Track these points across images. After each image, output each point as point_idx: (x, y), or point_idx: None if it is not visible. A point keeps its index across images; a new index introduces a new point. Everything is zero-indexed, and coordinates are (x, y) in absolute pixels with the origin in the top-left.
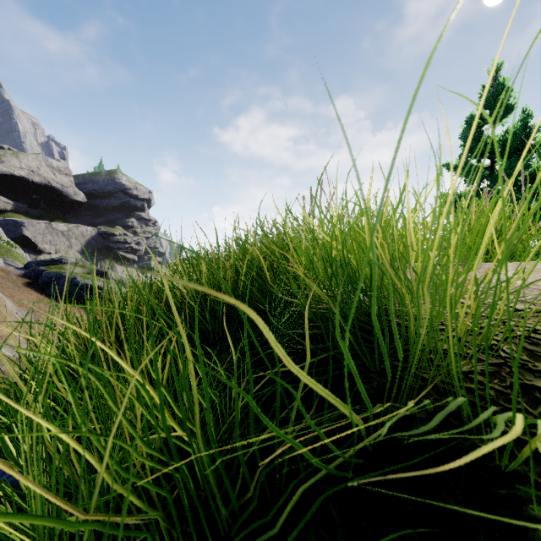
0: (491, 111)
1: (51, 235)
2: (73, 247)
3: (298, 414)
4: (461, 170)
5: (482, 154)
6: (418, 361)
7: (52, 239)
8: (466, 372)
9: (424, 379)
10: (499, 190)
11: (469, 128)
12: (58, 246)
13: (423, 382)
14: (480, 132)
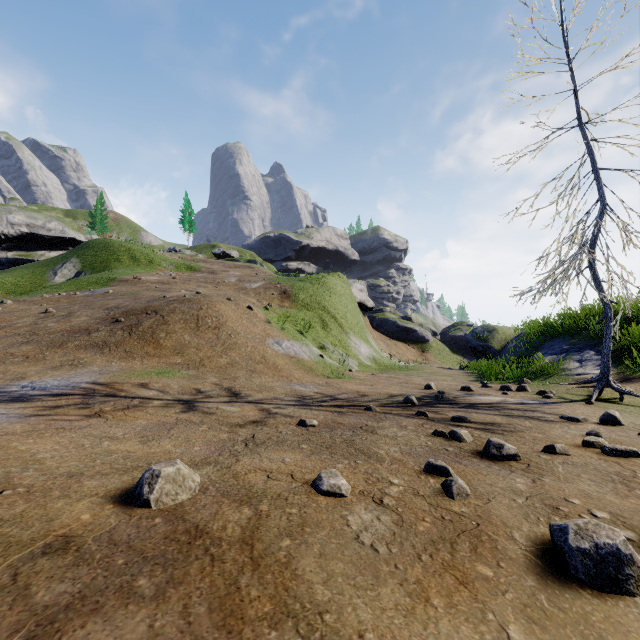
0: None
1: None
2: None
3: (623, 323)
4: None
5: None
6: None
7: None
8: None
9: None
10: None
11: None
12: None
13: None
14: None
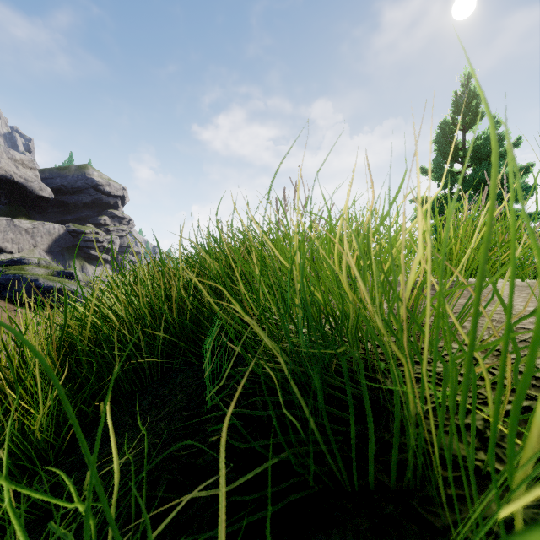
0: (462, 117)
1: (14, 233)
2: (38, 245)
3: None
4: (434, 174)
5: (454, 159)
6: (421, 479)
7: (15, 237)
8: (506, 519)
9: (434, 527)
10: (470, 195)
11: (442, 133)
12: (22, 244)
13: (432, 536)
14: (452, 137)
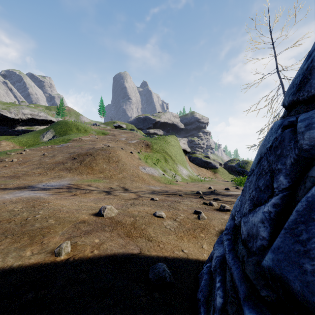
0: None
1: None
2: None
3: None
4: None
5: None
6: None
7: None
8: None
9: None
10: None
11: None
12: None
13: None
14: None
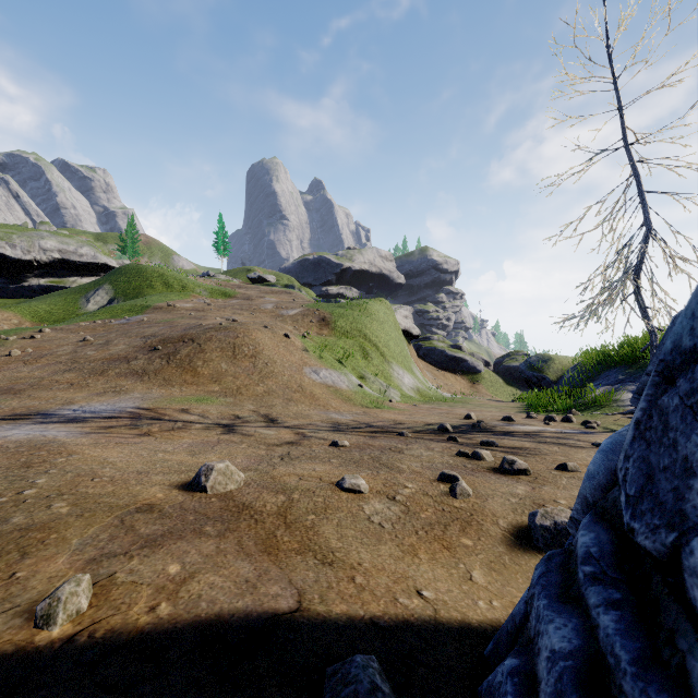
0: None
1: None
2: None
3: None
4: None
5: None
6: None
7: None
8: None
9: None
10: None
11: None
12: None
13: None
14: None
